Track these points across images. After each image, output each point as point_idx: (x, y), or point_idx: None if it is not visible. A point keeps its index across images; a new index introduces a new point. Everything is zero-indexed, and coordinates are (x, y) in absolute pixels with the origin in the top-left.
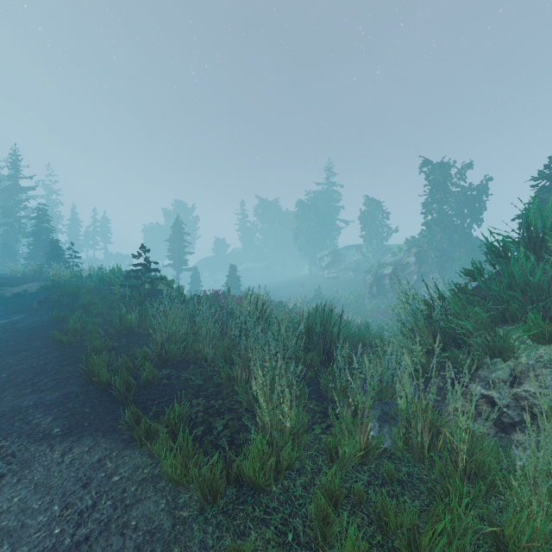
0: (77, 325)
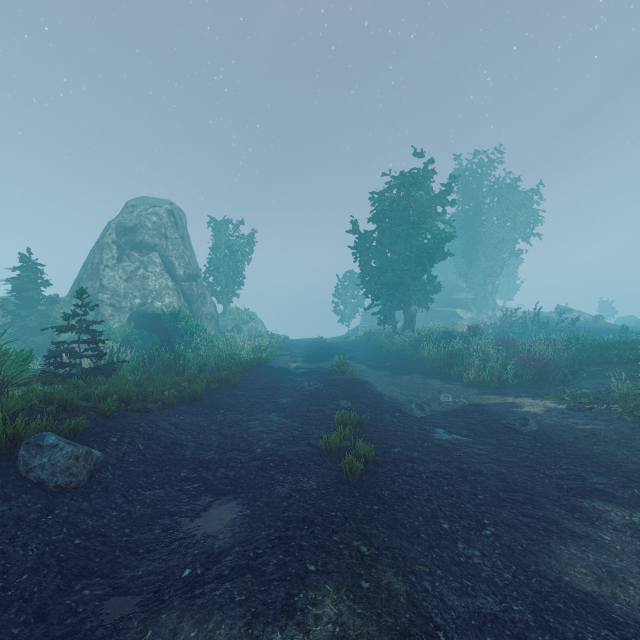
0: (225, 373)
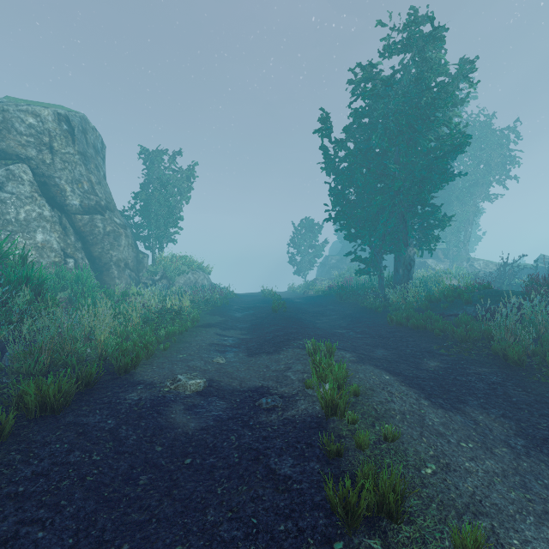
0: None
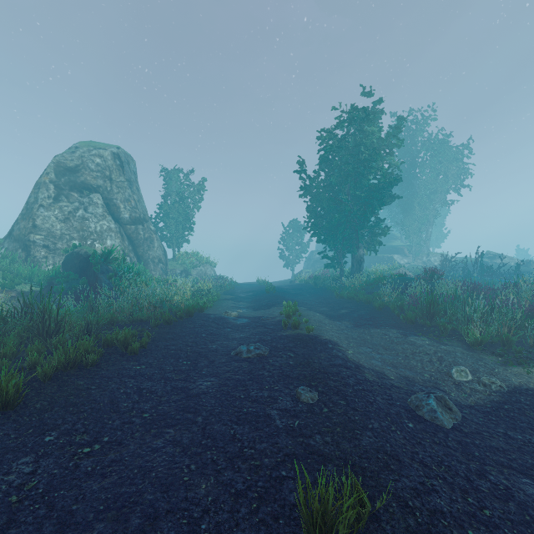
0: (122, 334)
